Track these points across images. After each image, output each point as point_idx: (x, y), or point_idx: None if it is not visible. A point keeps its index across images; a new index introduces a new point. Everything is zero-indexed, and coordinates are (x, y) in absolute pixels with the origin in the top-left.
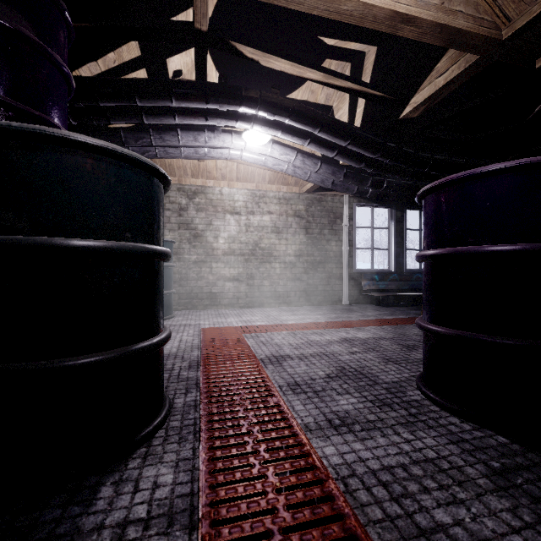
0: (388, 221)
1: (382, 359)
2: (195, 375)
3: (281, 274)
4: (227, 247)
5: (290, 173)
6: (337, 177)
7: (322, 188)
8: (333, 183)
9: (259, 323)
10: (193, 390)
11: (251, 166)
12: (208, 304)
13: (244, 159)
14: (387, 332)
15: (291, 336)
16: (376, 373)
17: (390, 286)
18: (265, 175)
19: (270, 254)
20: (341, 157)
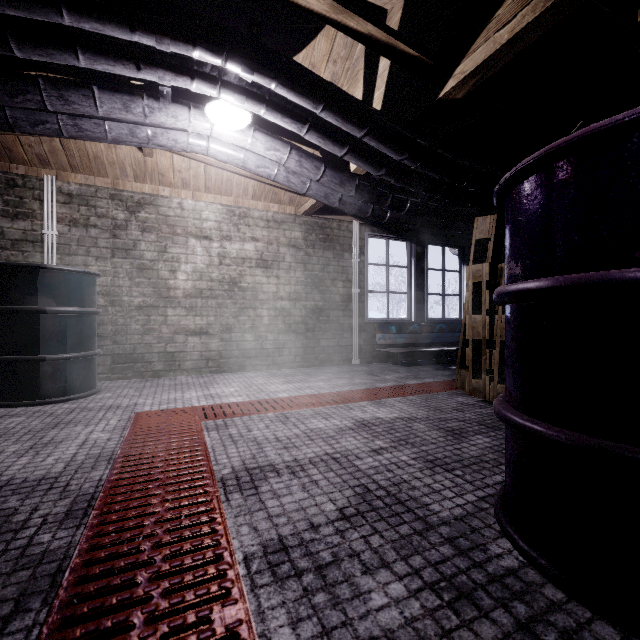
0: (407, 258)
1: (424, 462)
2: (67, 542)
3: (270, 324)
4: (191, 285)
5: (281, 181)
6: (347, 189)
7: (326, 211)
8: (341, 200)
9: (233, 399)
10: (34, 600)
11: (226, 170)
12: (161, 370)
13: (213, 153)
14: (418, 407)
15: (280, 421)
16: (423, 497)
17: (410, 339)
18: (248, 186)
19: (254, 296)
20: (353, 157)
